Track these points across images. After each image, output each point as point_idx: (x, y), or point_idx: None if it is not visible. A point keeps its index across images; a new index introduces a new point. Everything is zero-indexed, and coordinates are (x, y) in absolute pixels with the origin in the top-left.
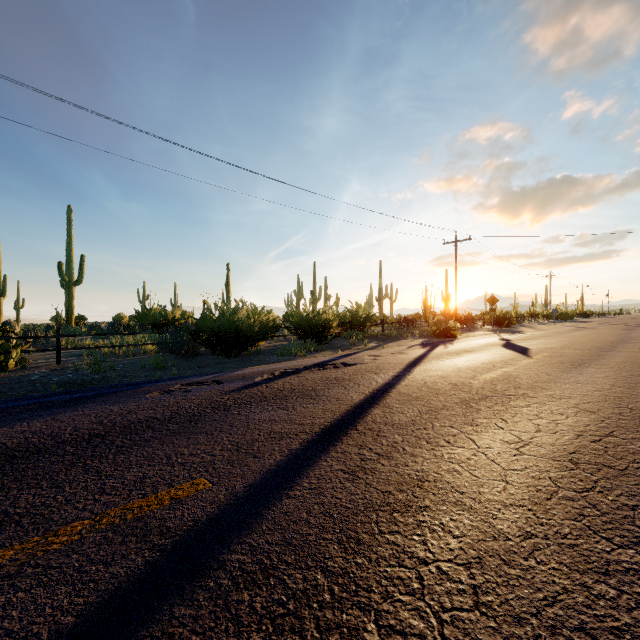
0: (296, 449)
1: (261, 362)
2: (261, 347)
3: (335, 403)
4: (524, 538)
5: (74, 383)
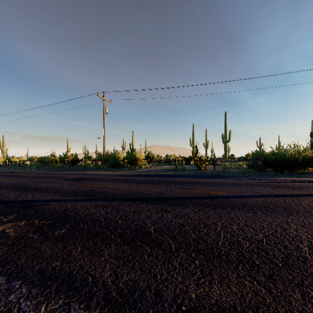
0: (256, 195)
1: (297, 177)
2: (309, 170)
3: (301, 192)
4: (293, 219)
5: (215, 174)
